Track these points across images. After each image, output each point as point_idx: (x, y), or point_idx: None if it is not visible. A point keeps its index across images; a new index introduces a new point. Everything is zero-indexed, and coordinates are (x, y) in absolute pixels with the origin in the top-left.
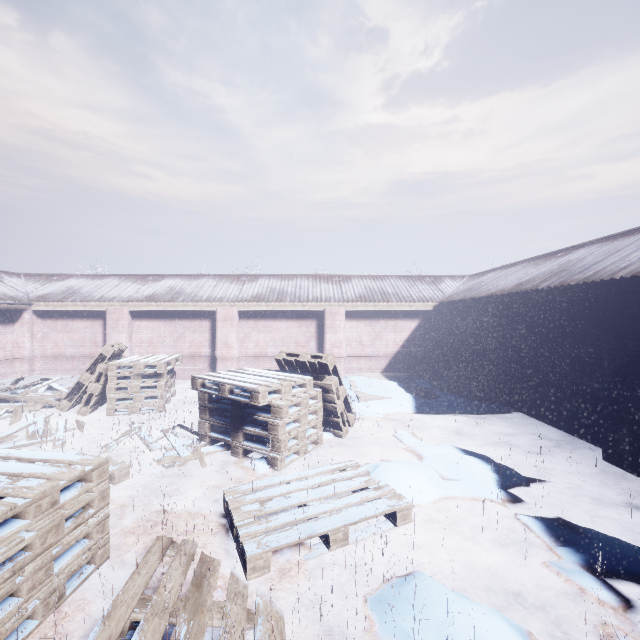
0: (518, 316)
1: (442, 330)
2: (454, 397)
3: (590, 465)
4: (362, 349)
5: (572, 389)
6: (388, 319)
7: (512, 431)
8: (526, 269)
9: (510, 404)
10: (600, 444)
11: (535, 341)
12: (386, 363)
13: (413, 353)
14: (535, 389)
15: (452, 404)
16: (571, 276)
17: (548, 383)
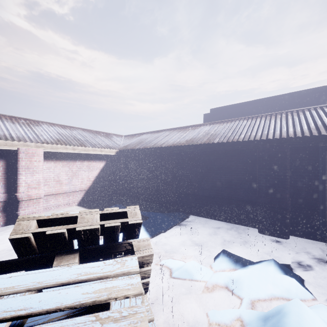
0: (188, 159)
1: (121, 168)
2: (160, 215)
3: (265, 240)
4: (60, 187)
5: (229, 198)
6: (83, 160)
7: (207, 229)
8: (176, 133)
9: (181, 211)
10: (246, 224)
11: (201, 173)
12: (81, 196)
13: (101, 186)
14: (201, 200)
15: (163, 220)
16: (230, 137)
17: (212, 196)
